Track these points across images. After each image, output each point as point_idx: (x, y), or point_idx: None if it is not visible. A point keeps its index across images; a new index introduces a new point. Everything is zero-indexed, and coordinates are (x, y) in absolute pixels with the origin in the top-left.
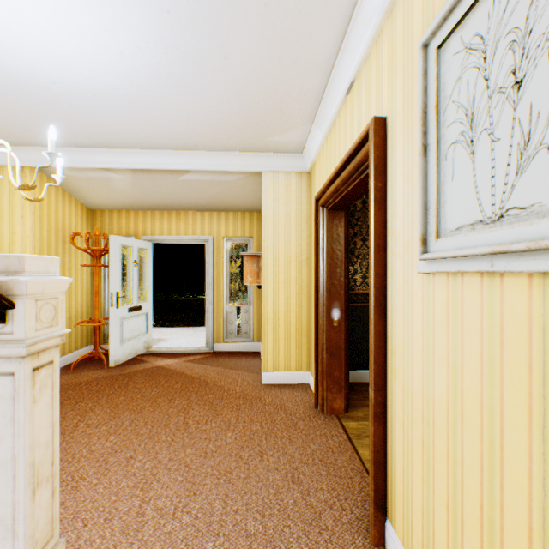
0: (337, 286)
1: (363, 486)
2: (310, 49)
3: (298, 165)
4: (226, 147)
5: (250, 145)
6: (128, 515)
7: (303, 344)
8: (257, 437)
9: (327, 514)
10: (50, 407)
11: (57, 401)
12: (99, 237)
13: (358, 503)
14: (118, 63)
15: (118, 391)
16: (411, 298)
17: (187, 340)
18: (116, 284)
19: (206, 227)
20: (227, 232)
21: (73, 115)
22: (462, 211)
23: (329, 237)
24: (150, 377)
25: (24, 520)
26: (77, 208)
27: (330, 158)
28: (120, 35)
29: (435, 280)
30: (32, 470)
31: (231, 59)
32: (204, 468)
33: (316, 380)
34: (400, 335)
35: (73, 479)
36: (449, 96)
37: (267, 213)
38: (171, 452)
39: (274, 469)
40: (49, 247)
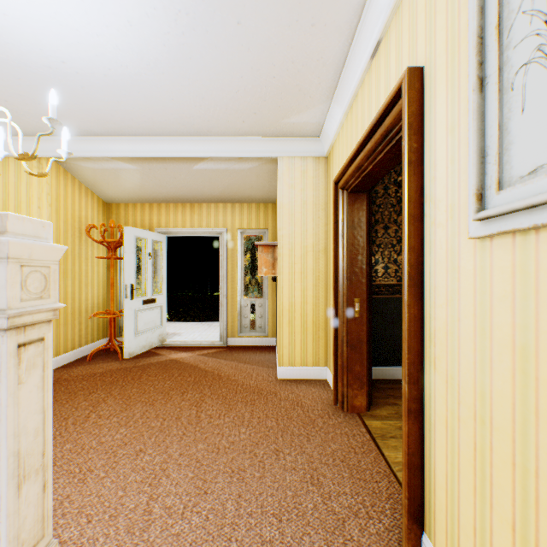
0: (358, 274)
1: (391, 492)
2: (331, 7)
3: (316, 149)
4: (239, 132)
5: (264, 128)
6: (134, 513)
7: (320, 338)
8: (273, 433)
9: (351, 522)
10: (39, 390)
11: (48, 384)
12: (114, 229)
13: (387, 512)
14: (127, 34)
15: (131, 383)
16: (457, 272)
17: (201, 335)
18: (130, 276)
19: (220, 219)
20: (241, 224)
21: (85, 99)
22: (540, 147)
23: (350, 221)
24: (163, 369)
25: (6, 518)
26: (93, 201)
27: (351, 135)
28: (127, 0)
29: (493, 245)
30: (16, 461)
31: (244, 24)
32: (216, 465)
33: (335, 375)
34: (441, 318)
35: (80, 471)
36: (518, 7)
37: (282, 200)
38: (182, 447)
39: (291, 469)
40: (65, 239)
